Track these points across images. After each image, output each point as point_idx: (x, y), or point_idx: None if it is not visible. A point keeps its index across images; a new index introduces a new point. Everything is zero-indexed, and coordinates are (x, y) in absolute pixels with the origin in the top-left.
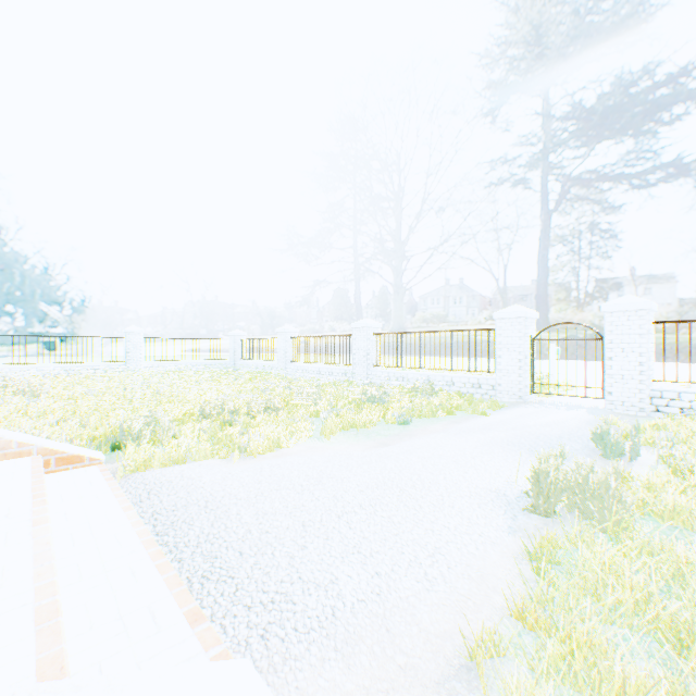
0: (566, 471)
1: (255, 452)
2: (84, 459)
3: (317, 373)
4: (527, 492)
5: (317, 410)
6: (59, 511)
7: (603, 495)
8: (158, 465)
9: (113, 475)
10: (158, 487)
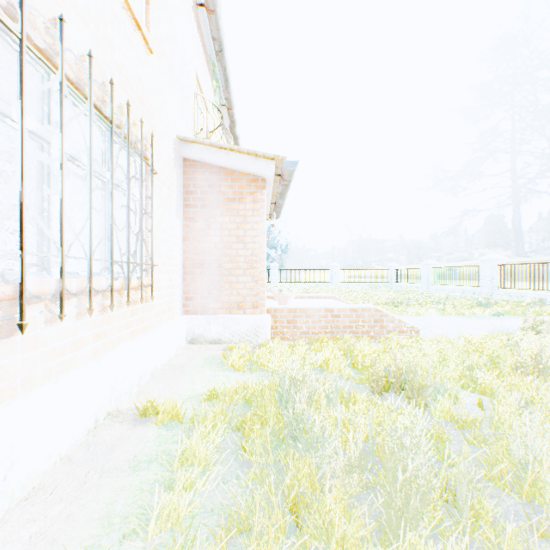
0: (541, 322)
1: (410, 315)
2: None
3: (451, 292)
4: (520, 327)
5: (442, 307)
6: None
7: (548, 327)
8: None
9: None
10: None
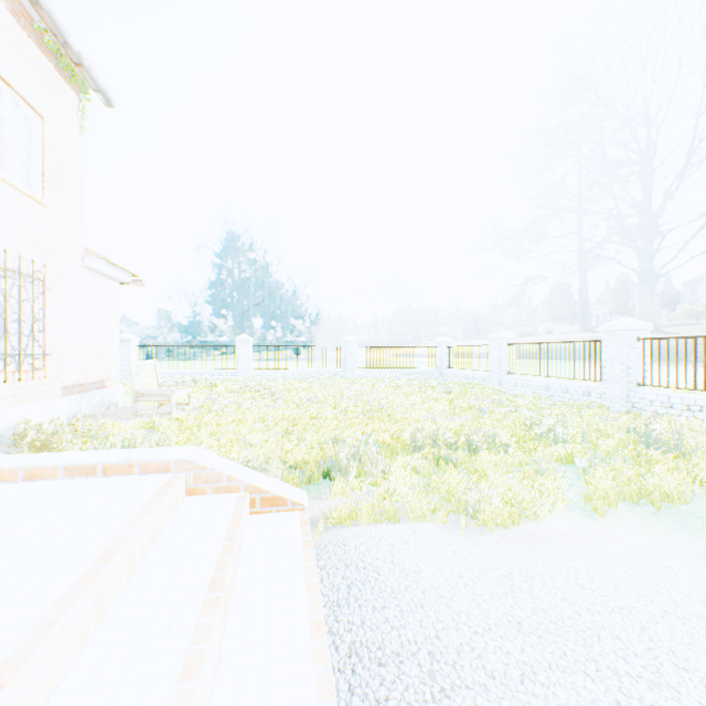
0: None
1: (487, 524)
2: (286, 502)
3: (542, 389)
4: None
5: (564, 453)
6: (242, 599)
7: None
8: (363, 519)
9: (316, 522)
10: (359, 581)
